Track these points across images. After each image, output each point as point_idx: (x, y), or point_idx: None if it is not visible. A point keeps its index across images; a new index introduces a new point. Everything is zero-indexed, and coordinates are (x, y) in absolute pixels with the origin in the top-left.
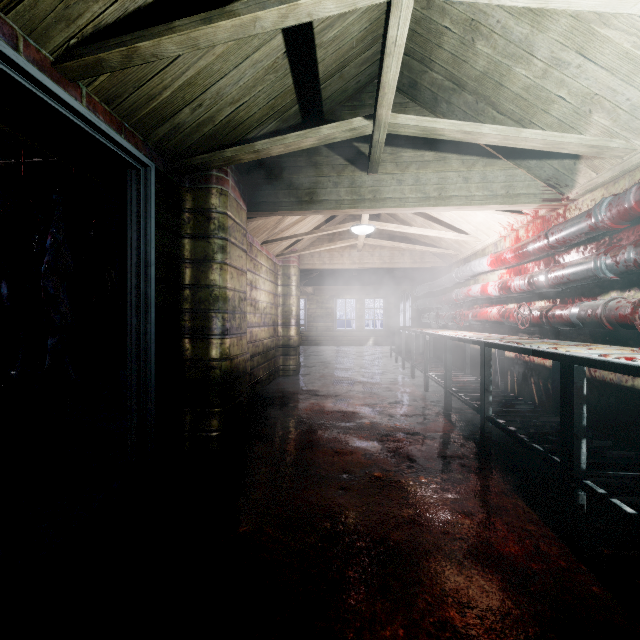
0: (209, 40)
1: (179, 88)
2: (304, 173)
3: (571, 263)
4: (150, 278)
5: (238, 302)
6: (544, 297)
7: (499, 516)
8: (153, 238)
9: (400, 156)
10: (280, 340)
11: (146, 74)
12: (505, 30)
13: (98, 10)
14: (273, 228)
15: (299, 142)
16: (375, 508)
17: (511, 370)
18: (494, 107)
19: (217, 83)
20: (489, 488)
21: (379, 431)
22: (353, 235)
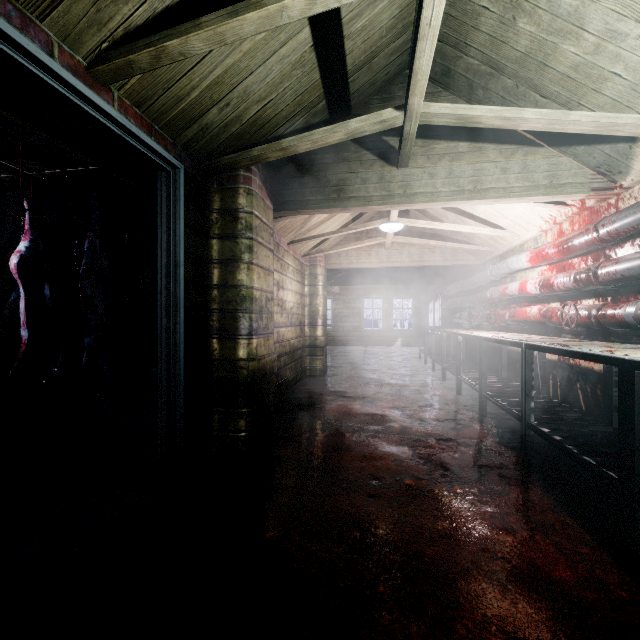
0: (235, 34)
1: (207, 88)
2: (331, 170)
3: (626, 257)
4: (179, 279)
5: (265, 302)
6: (592, 295)
7: (545, 535)
8: (182, 239)
9: (432, 148)
10: (307, 340)
11: (175, 75)
12: (551, 4)
13: (128, 12)
14: (300, 228)
15: (326, 137)
16: (407, 519)
17: (553, 374)
18: (537, 90)
19: (244, 81)
20: (533, 503)
21: (409, 436)
22: (381, 233)
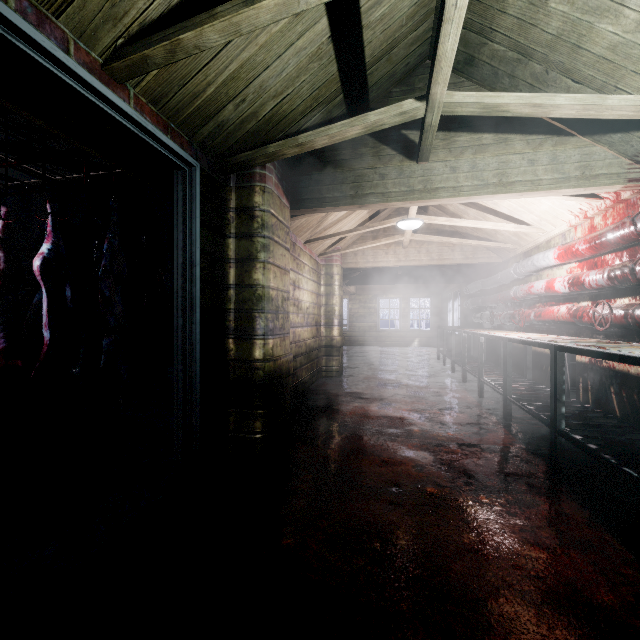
0: (251, 24)
1: (222, 84)
2: (349, 166)
3: None
4: (195, 278)
5: (281, 302)
6: (628, 293)
7: (583, 552)
8: (198, 238)
9: (454, 141)
10: (323, 340)
11: (190, 71)
12: None
13: (143, 6)
14: (316, 226)
15: (344, 132)
16: (430, 530)
17: (584, 377)
18: (569, 75)
19: (260, 76)
20: (566, 516)
21: (430, 440)
22: (398, 231)
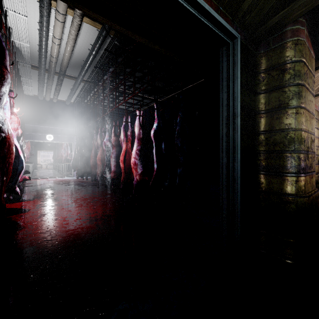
0: None
1: None
2: None
3: None
4: (236, 126)
5: (309, 143)
6: None
7: None
8: (238, 94)
9: None
10: None
11: None
12: None
13: None
14: None
15: None
16: None
17: None
18: None
19: None
20: None
21: None
22: None
